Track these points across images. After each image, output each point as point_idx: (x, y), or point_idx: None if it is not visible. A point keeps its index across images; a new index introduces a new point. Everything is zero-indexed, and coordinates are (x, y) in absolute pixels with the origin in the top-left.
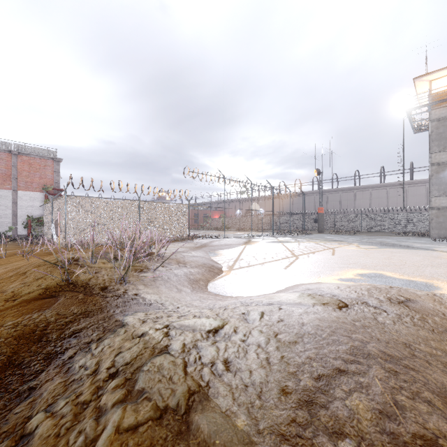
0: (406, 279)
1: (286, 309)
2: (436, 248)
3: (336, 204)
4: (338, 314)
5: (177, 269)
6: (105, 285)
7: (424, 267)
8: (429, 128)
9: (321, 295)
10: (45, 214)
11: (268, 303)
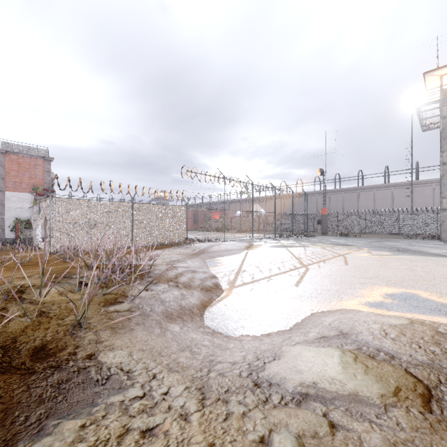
0: None
1: (341, 424)
2: None
3: (339, 204)
4: None
5: (165, 293)
6: (44, 340)
7: None
8: (440, 125)
9: (372, 357)
10: (32, 217)
11: (300, 393)
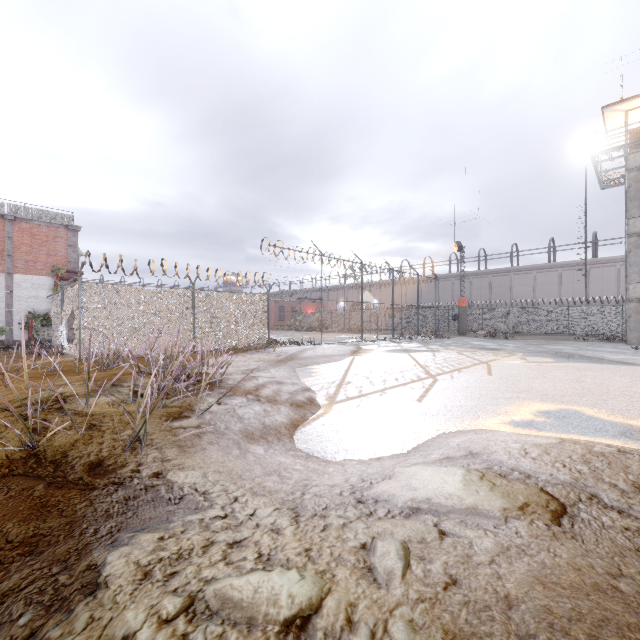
0: (622, 423)
1: (453, 532)
2: None
3: (484, 293)
4: (570, 553)
5: (243, 408)
6: (100, 456)
7: None
8: (626, 181)
9: (503, 476)
10: (52, 310)
11: (410, 507)
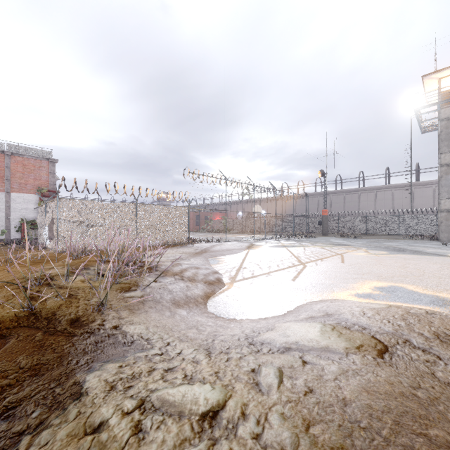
0: (432, 295)
1: (312, 362)
2: (449, 253)
3: (340, 206)
4: (387, 374)
5: (172, 284)
6: (77, 315)
7: (447, 278)
8: (439, 127)
9: (348, 328)
10: (38, 217)
11: (284, 347)
